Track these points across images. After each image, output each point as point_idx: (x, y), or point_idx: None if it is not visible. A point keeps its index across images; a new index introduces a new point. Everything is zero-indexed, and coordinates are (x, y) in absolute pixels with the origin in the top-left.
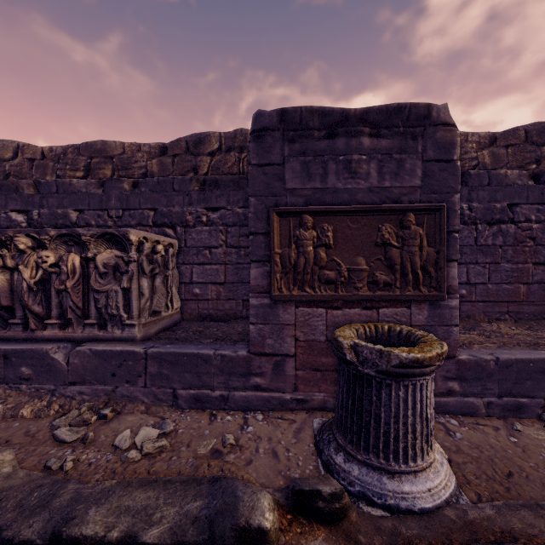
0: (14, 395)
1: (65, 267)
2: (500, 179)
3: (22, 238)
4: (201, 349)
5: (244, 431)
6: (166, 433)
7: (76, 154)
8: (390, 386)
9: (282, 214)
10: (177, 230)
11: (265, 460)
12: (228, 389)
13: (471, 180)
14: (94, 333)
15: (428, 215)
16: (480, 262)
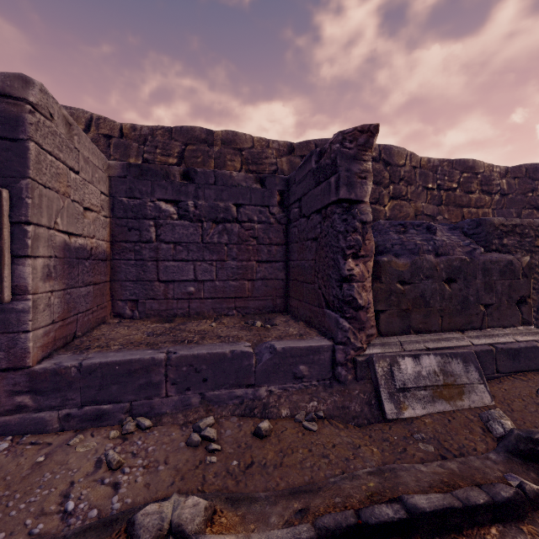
0: None
1: None
2: (226, 179)
3: None
4: None
5: None
6: None
7: None
8: None
9: None
10: None
11: None
12: None
13: (198, 178)
14: None
15: None
16: (208, 260)
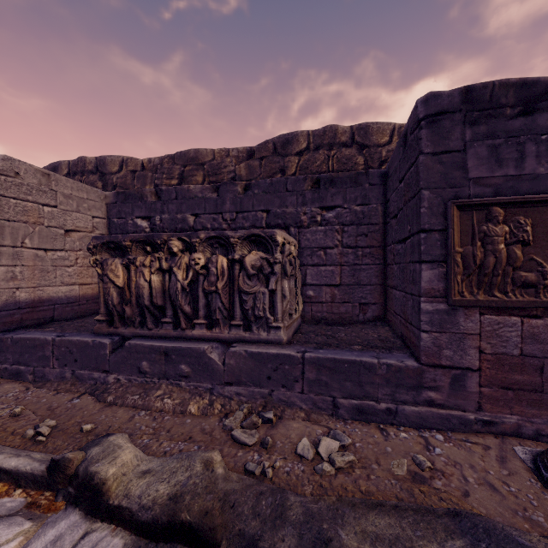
0: (175, 391)
1: (214, 269)
2: None
3: (175, 242)
4: (359, 356)
5: (433, 453)
6: (345, 446)
7: (171, 164)
8: None
9: (463, 207)
10: (291, 231)
11: (484, 493)
12: (394, 402)
13: None
14: (240, 334)
15: None
16: None
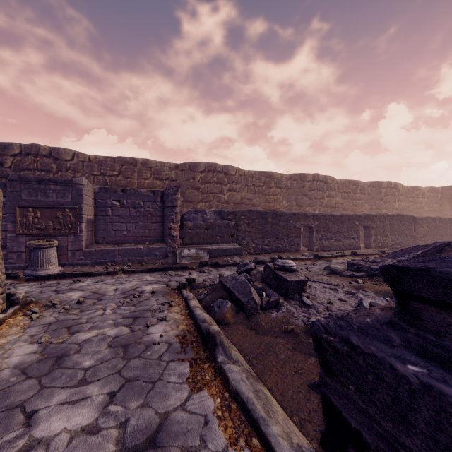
0: None
1: None
2: (139, 192)
3: None
4: None
5: None
6: None
7: None
8: (36, 251)
9: (20, 207)
10: None
11: None
12: None
13: (128, 192)
14: None
15: (73, 209)
16: (132, 222)
